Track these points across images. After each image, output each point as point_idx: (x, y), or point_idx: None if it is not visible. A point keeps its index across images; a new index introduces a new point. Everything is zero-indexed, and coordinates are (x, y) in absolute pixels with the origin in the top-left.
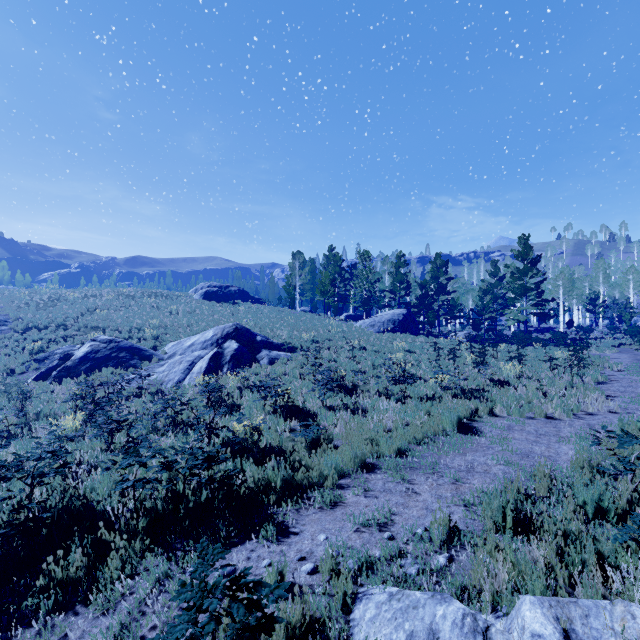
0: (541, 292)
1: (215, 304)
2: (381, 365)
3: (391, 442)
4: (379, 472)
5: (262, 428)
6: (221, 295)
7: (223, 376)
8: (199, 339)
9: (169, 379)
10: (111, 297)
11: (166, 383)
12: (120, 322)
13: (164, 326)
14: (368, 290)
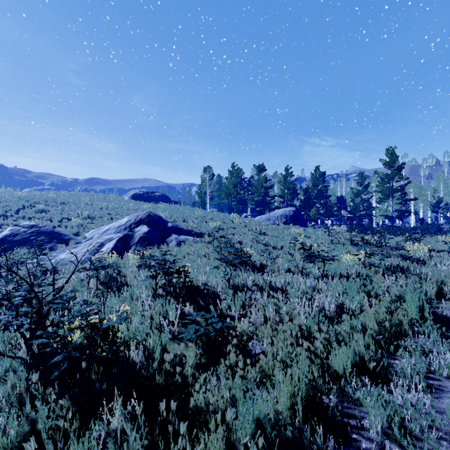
0: (404, 193)
1: (141, 203)
2: (283, 247)
3: (356, 355)
4: (365, 446)
5: (115, 331)
6: (146, 197)
7: (128, 256)
8: (114, 225)
9: (75, 259)
10: (54, 196)
11: (70, 263)
12: (55, 214)
13: (92, 218)
14: (263, 195)
